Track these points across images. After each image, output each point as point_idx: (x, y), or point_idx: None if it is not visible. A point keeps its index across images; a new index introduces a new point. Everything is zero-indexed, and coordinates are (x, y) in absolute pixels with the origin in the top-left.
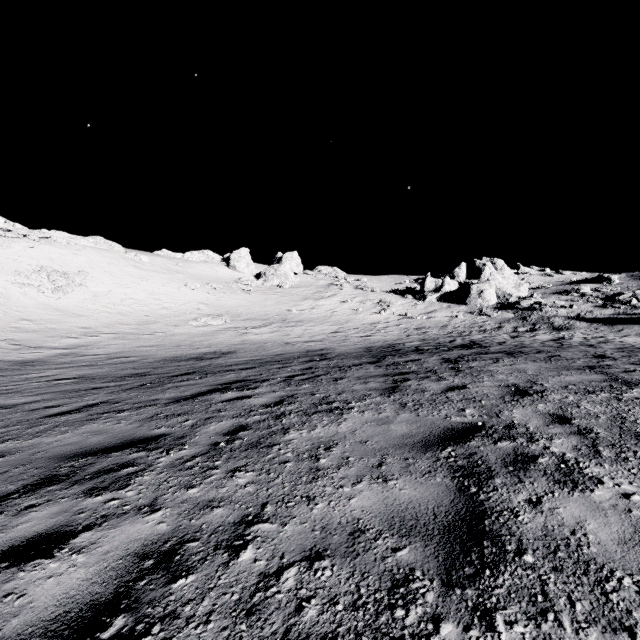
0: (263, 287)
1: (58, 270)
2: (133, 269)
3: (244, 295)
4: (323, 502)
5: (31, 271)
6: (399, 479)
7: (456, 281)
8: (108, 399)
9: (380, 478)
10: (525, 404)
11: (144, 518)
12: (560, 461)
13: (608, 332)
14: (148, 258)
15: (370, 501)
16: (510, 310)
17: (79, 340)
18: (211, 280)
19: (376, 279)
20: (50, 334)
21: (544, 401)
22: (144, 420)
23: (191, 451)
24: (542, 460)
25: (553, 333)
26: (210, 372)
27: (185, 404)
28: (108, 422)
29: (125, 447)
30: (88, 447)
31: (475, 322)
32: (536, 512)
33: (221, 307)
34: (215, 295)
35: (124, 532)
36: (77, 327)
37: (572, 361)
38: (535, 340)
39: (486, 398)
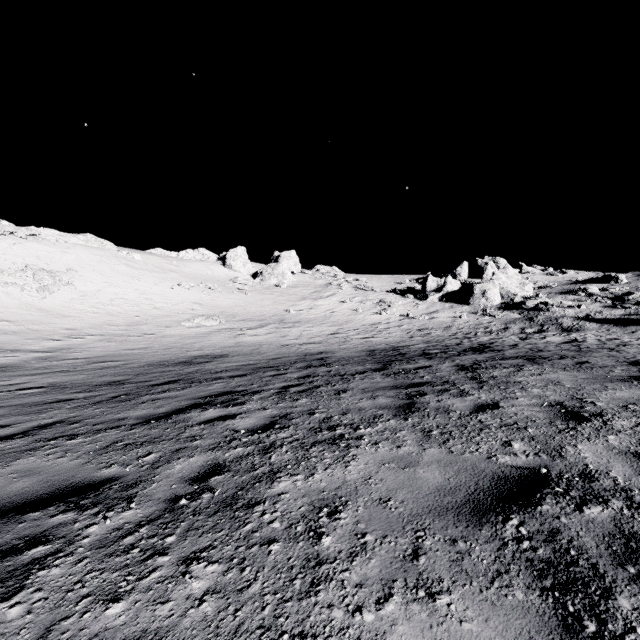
0: (260, 286)
1: (45, 268)
2: (125, 268)
3: (240, 295)
4: None
5: (16, 269)
6: (453, 592)
7: (458, 280)
8: (68, 417)
9: (421, 588)
10: (589, 435)
11: None
12: None
13: (621, 333)
14: (141, 256)
15: None
16: (515, 310)
17: (62, 342)
18: (206, 279)
19: (376, 278)
20: (31, 336)
21: (612, 430)
22: (95, 452)
23: (138, 513)
24: None
25: (563, 335)
26: (196, 380)
27: (154, 426)
28: (50, 454)
29: (51, 502)
30: (2, 500)
31: (480, 323)
32: None
33: (216, 307)
34: (210, 295)
35: None
36: (61, 328)
37: (608, 369)
38: (548, 342)
39: (532, 424)
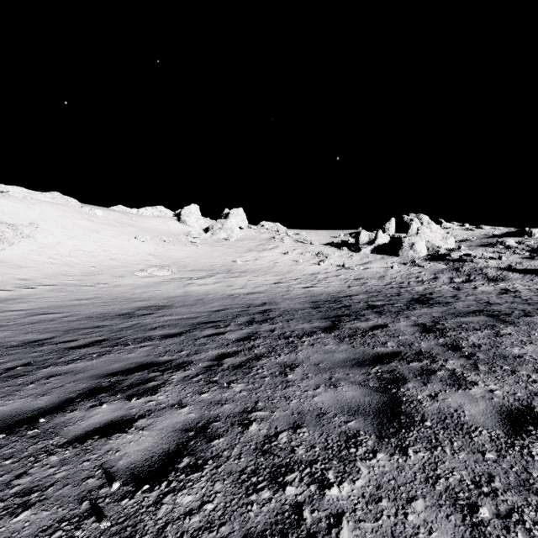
0: (210, 240)
1: (8, 222)
2: (86, 222)
3: (192, 247)
4: None
5: None
6: None
7: (386, 235)
8: None
9: None
10: None
11: None
12: None
13: None
14: (103, 212)
15: None
16: (441, 261)
17: (11, 293)
18: (162, 233)
19: (313, 233)
20: None
21: None
22: None
23: None
24: None
25: (492, 284)
26: (122, 341)
27: None
28: None
29: None
30: None
31: (410, 273)
32: None
33: (169, 258)
34: (164, 247)
35: None
36: (15, 279)
37: None
38: (485, 293)
39: None
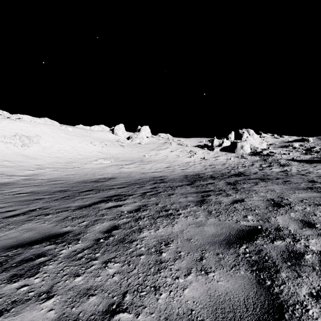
0: (131, 144)
1: (25, 135)
2: (64, 134)
3: (121, 148)
4: (165, 292)
5: (11, 135)
6: (215, 272)
7: (229, 141)
8: (42, 206)
9: (202, 270)
10: (282, 213)
11: (40, 305)
12: (320, 258)
13: (309, 167)
14: (72, 129)
15: (198, 292)
16: (257, 156)
17: (34, 171)
18: (104, 140)
19: (188, 140)
20: (19, 168)
21: (293, 211)
22: (59, 221)
23: (82, 245)
24: (307, 257)
25: (280, 168)
26: (101, 189)
27: (84, 210)
28: (38, 222)
29: (43, 241)
30: (21, 240)
31: (240, 162)
32: (320, 306)
33: (109, 154)
34: (106, 148)
35: (23, 319)
36: (34, 164)
37: (298, 184)
38: (272, 171)
39: (257, 208)
